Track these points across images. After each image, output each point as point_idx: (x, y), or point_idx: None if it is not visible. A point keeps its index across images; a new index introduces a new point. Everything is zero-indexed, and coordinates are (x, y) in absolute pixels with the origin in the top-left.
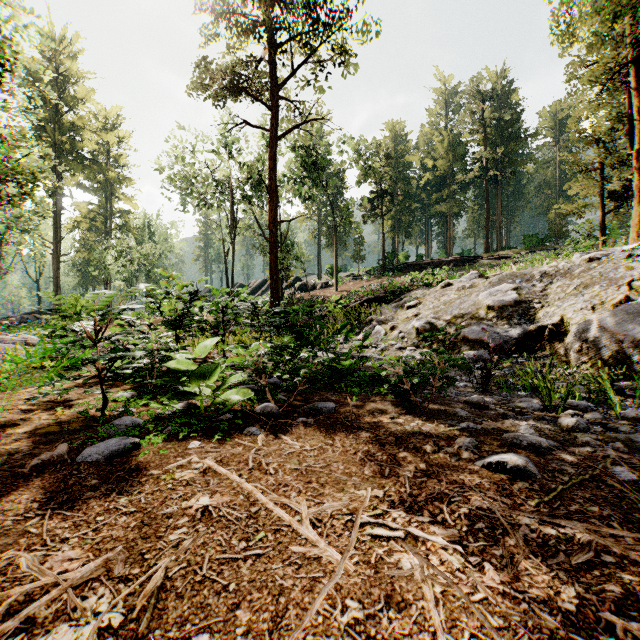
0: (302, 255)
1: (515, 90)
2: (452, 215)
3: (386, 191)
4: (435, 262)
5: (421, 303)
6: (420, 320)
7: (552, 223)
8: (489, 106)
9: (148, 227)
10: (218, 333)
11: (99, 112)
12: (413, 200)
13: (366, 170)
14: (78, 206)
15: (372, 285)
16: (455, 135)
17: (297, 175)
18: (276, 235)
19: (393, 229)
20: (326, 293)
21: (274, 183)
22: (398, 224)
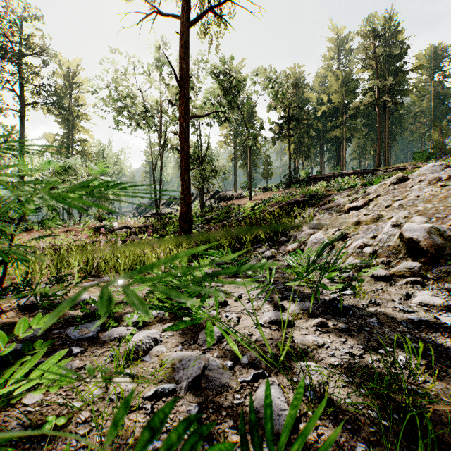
0: (220, 170)
1: (401, 30)
2: (345, 139)
3: (292, 116)
4: (336, 175)
5: (369, 203)
6: (412, 225)
7: (435, 142)
8: (377, 46)
9: (102, 153)
10: (109, 242)
11: (63, 63)
12: (311, 128)
13: (277, 93)
14: (45, 136)
15: (285, 193)
16: (347, 73)
17: (215, 95)
18: (187, 130)
19: (295, 152)
20: (241, 202)
21: (185, 73)
22: (299, 148)
